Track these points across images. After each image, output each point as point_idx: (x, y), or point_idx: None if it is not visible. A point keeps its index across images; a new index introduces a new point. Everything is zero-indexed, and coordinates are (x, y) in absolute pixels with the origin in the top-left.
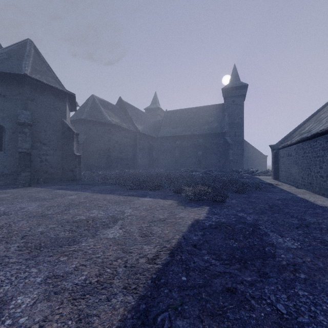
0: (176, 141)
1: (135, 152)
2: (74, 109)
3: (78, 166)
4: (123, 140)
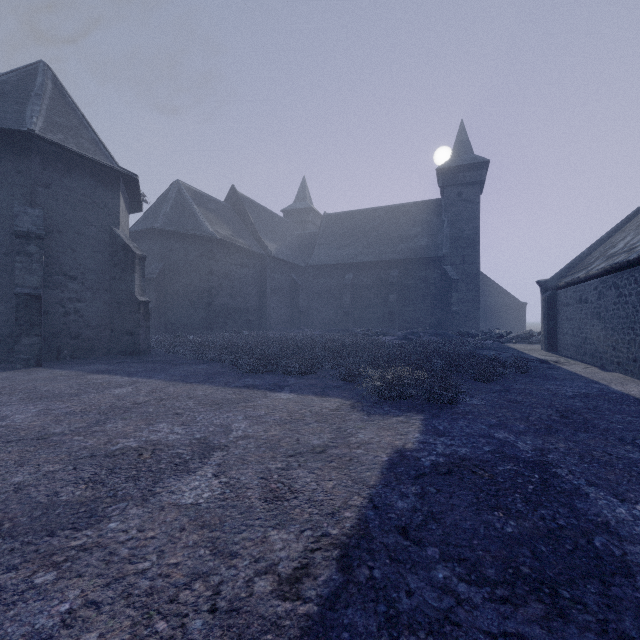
0: (344, 274)
1: (262, 296)
2: (137, 209)
3: (144, 323)
4: (238, 271)
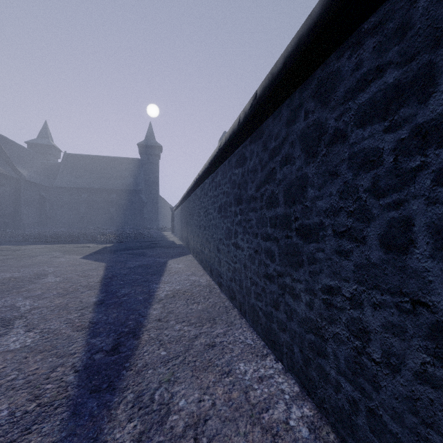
0: (81, 194)
1: (17, 206)
2: None
3: None
4: None
